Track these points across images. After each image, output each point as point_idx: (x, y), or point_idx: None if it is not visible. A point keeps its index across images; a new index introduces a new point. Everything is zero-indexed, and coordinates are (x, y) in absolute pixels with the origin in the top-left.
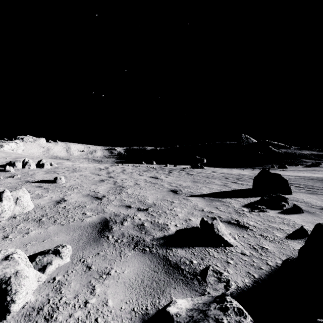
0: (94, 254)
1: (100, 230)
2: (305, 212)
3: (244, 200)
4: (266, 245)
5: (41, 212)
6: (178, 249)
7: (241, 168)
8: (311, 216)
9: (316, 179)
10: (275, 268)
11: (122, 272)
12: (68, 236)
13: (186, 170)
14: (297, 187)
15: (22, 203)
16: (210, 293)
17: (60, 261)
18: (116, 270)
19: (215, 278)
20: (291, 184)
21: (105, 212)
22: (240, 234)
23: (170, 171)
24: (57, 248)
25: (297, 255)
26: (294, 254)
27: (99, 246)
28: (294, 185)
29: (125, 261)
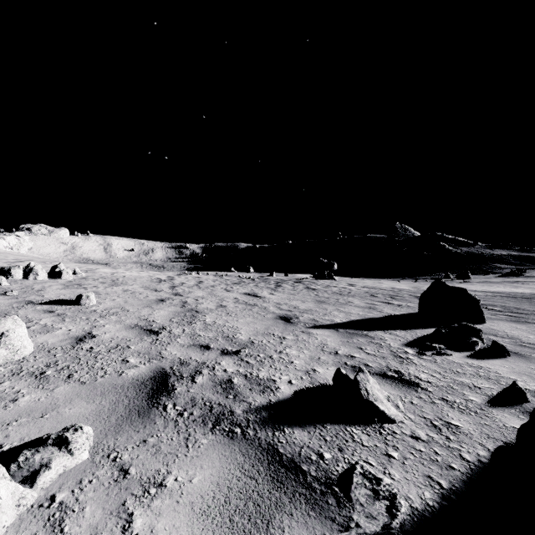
0: (136, 442)
1: (152, 394)
2: (512, 355)
3: (405, 333)
4: (454, 419)
5: (46, 359)
6: (295, 429)
7: (395, 278)
8: (524, 363)
9: (521, 297)
10: (477, 467)
11: (188, 481)
12: (91, 406)
13: (306, 283)
14: (491, 311)
15: (12, 343)
16: (360, 526)
17: (68, 460)
18: (178, 476)
19: (368, 490)
20: (482, 306)
21: (164, 357)
22: (406, 399)
23: (279, 284)
24: (63, 434)
25: (512, 439)
26: (507, 437)
27: (147, 426)
28: (486, 307)
29: (195, 457)
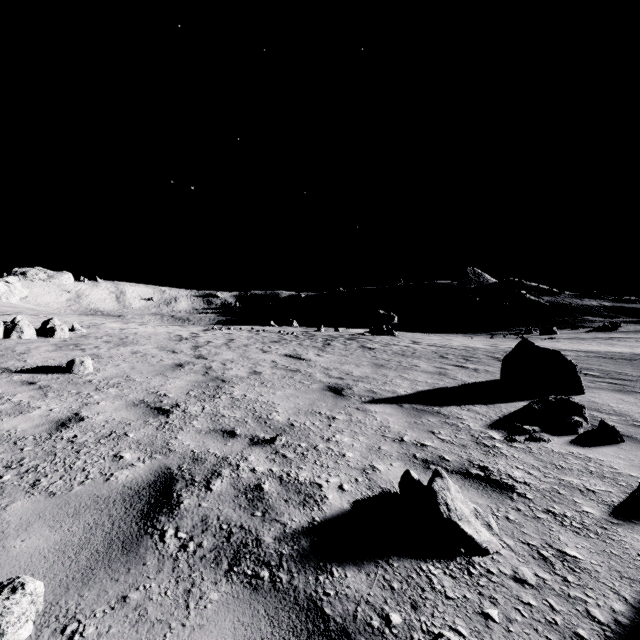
0: (111, 600)
1: (147, 511)
2: (626, 440)
3: (487, 409)
4: (569, 546)
5: (8, 456)
6: (348, 569)
7: (467, 333)
8: None
9: (620, 358)
10: (616, 634)
11: None
12: (55, 534)
13: (360, 340)
14: (588, 377)
15: None
16: None
17: None
18: None
19: None
20: None
21: (172, 450)
22: (499, 512)
23: (328, 342)
24: None
25: None
26: None
27: (132, 569)
28: (581, 372)
29: (197, 628)
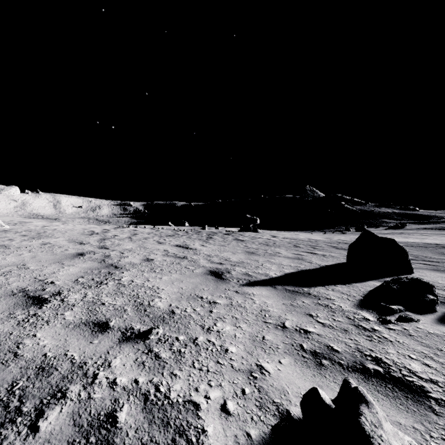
0: None
1: None
2: None
3: (348, 289)
4: None
5: None
6: None
7: (306, 231)
8: None
9: (418, 246)
10: None
11: None
12: None
13: (234, 235)
14: None
15: None
16: None
17: None
18: None
19: None
20: None
21: (17, 355)
22: (435, 441)
23: (210, 236)
24: None
25: None
26: None
27: None
28: None
29: None
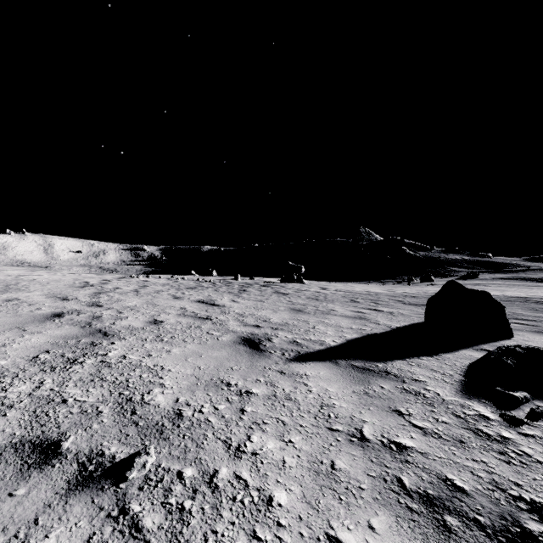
0: None
1: None
2: None
3: (438, 363)
4: None
5: None
6: None
7: (361, 281)
8: None
9: (501, 299)
10: None
11: None
12: None
13: (274, 286)
14: None
15: None
16: None
17: None
18: None
19: None
20: None
21: None
22: None
23: (243, 289)
24: None
25: None
26: None
27: None
28: None
29: None
